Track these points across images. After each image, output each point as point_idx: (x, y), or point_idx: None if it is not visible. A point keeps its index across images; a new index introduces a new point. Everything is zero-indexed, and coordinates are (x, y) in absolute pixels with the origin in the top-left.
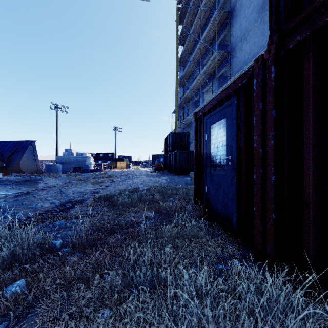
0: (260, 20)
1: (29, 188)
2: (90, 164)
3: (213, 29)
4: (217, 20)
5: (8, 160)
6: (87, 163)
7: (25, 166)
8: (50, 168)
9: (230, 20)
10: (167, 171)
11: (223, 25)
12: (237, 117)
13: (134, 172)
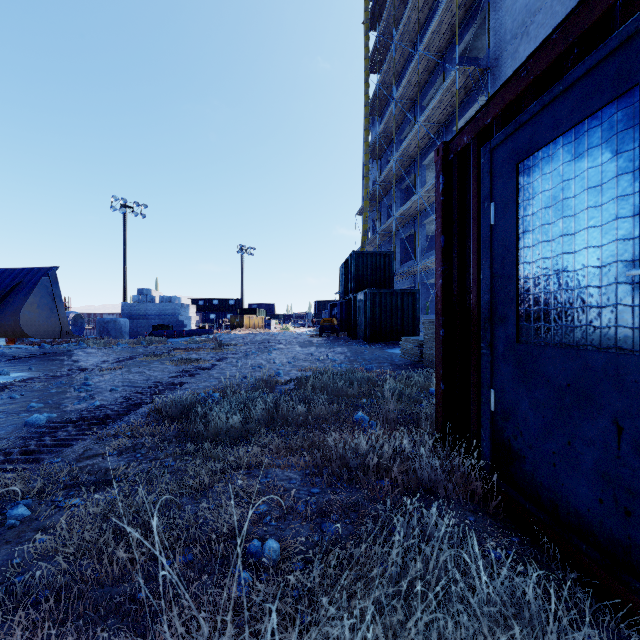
0: None
1: (25, 373)
2: (188, 320)
3: (447, 24)
4: None
5: None
6: (183, 318)
7: (32, 322)
8: (107, 328)
9: None
10: (345, 334)
11: (470, 13)
12: None
13: (276, 336)
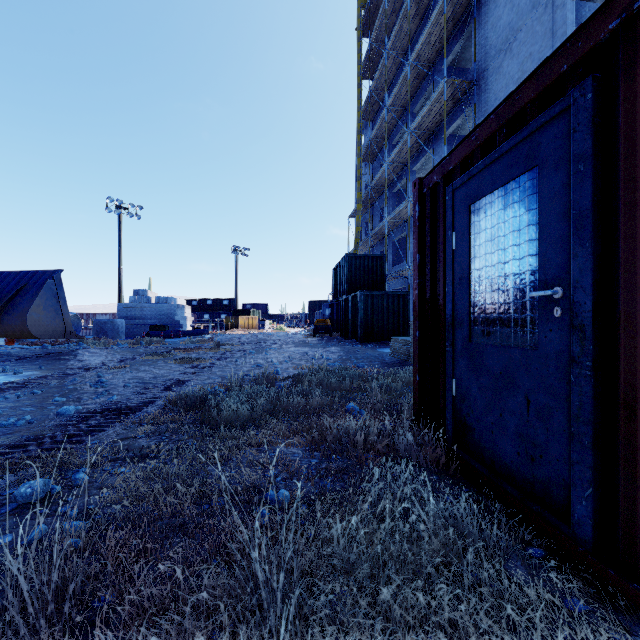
0: (545, 4)
1: (37, 372)
2: (184, 321)
3: (436, 37)
4: (445, 13)
5: (3, 311)
6: (179, 319)
7: (38, 323)
8: (104, 329)
9: (474, 12)
10: (339, 334)
11: (458, 27)
12: (595, 149)
13: (271, 336)
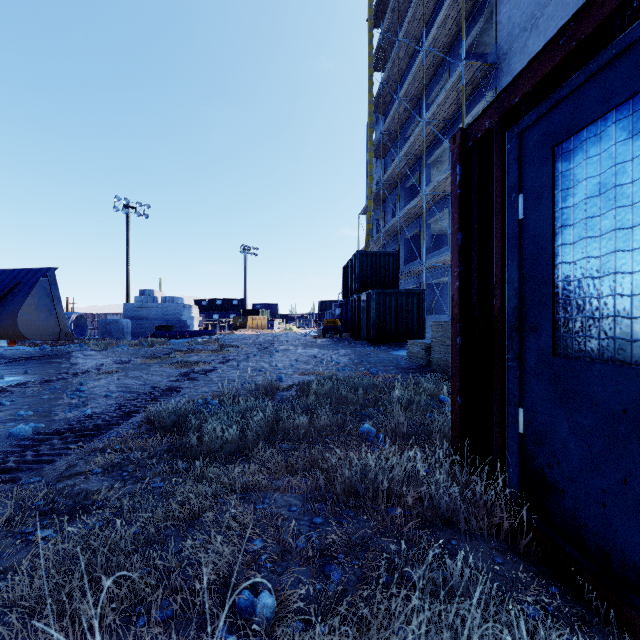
0: None
1: (20, 377)
2: (191, 321)
3: (453, 19)
4: None
5: None
6: (185, 319)
7: (30, 324)
8: (109, 329)
9: None
10: (349, 335)
11: (477, 8)
12: None
13: (279, 337)
